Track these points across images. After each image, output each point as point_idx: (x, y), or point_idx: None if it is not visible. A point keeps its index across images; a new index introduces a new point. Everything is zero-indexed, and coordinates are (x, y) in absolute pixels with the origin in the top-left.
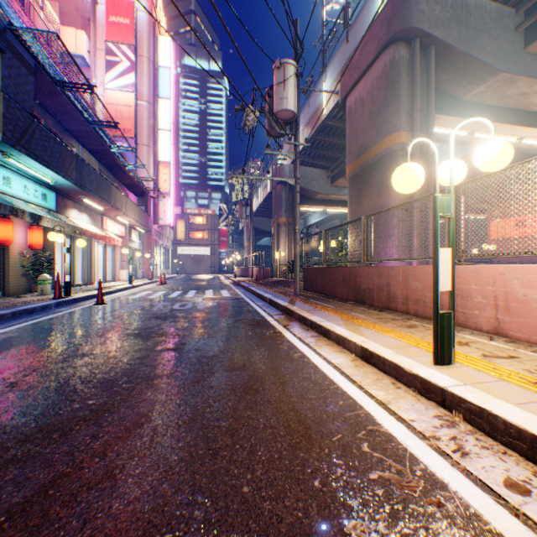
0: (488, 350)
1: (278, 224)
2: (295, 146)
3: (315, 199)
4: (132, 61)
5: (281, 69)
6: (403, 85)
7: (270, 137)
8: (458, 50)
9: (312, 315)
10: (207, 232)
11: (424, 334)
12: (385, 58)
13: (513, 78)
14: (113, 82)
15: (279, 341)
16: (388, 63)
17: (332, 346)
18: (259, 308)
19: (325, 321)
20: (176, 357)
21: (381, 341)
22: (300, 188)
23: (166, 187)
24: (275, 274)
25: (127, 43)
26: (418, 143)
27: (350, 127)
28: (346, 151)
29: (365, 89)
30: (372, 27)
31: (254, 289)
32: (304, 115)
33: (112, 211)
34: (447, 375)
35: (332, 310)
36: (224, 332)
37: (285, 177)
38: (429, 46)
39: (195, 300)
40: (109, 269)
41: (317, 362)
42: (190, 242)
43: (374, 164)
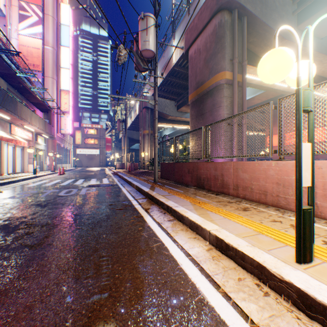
0: (323, 235)
1: (143, 134)
2: (155, 78)
3: (167, 119)
4: (40, 17)
5: (145, 20)
6: (227, 39)
7: (137, 71)
8: (261, 21)
9: (168, 200)
10: (97, 140)
11: (260, 217)
12: (215, 21)
13: (291, 44)
14: (25, 30)
15: (141, 228)
16: (217, 24)
17: (187, 232)
18: (128, 193)
19: (179, 206)
20: (26, 259)
21: (231, 228)
22: (158, 111)
23: (66, 107)
24: (142, 167)
25: (36, 3)
26: (237, 80)
27: (191, 69)
28: (189, 85)
29: (201, 43)
30: (206, 0)
31: (126, 177)
32: (161, 63)
33: (19, 121)
34: (324, 283)
35: (182, 195)
36: (92, 219)
37: (148, 104)
38: (243, 16)
39: (80, 187)
40: (19, 164)
41: (176, 255)
42: (85, 146)
43: (208, 93)
